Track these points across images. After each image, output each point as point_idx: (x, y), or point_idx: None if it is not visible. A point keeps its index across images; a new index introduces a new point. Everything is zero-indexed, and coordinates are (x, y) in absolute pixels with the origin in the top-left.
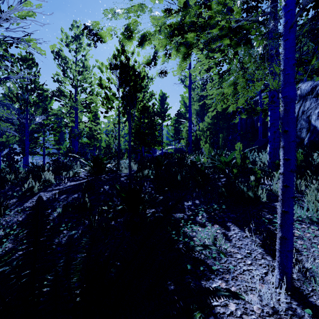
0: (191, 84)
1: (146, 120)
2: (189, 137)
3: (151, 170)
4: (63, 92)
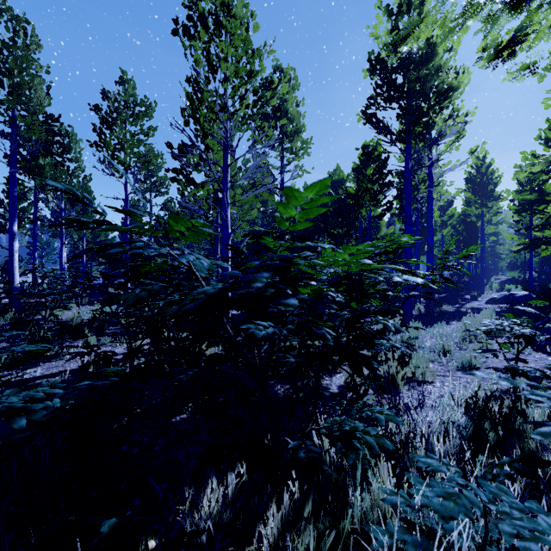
0: None
1: None
2: None
3: (544, 275)
4: None
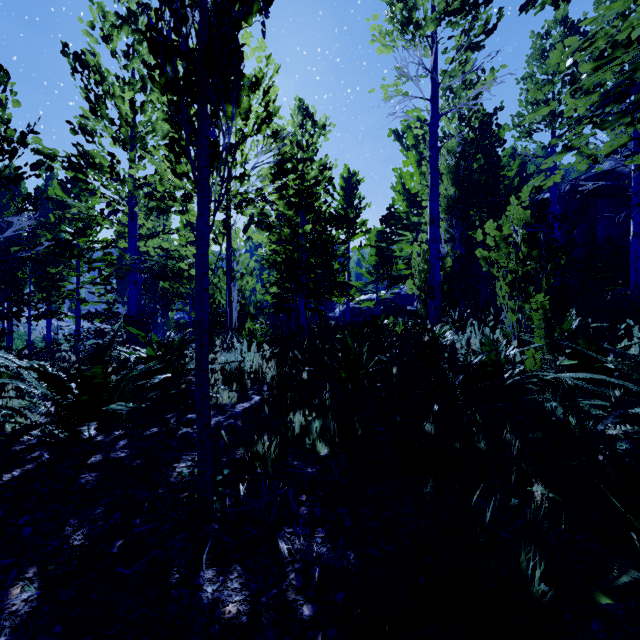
0: (438, 118)
1: (309, 226)
2: (433, 273)
3: (319, 418)
4: (91, 159)
